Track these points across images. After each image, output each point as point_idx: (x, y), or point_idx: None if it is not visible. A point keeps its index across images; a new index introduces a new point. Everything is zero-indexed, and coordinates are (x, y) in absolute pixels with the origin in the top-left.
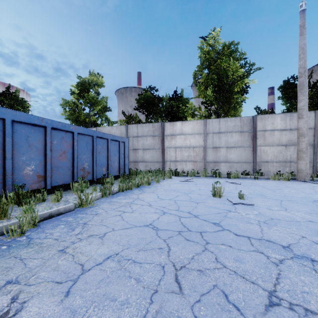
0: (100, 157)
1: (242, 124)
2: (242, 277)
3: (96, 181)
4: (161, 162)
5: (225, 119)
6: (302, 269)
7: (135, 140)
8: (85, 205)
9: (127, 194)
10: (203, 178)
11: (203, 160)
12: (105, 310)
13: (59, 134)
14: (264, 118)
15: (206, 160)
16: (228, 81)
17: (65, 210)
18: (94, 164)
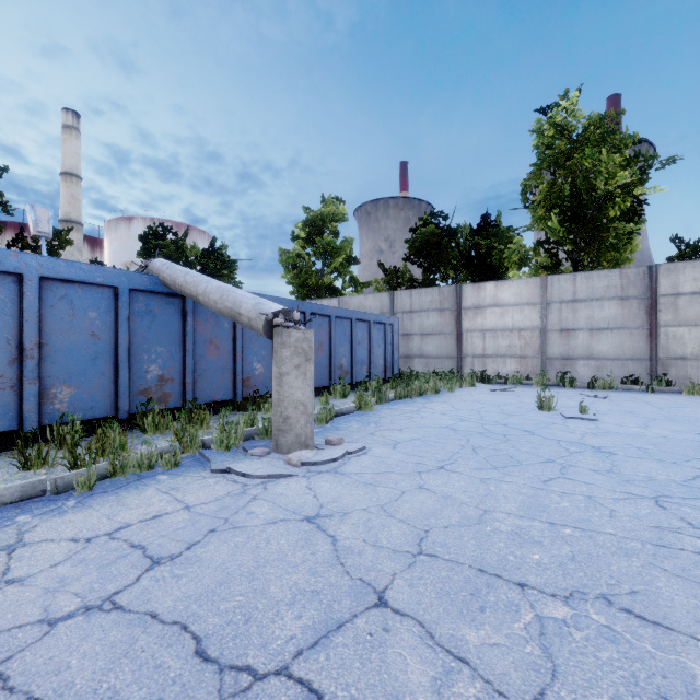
0: (360, 349)
1: (625, 283)
2: (531, 453)
3: (354, 385)
4: (455, 357)
5: (588, 274)
6: (594, 455)
7: (407, 319)
8: (363, 409)
9: (407, 402)
10: (537, 387)
11: (540, 354)
12: (424, 453)
13: (317, 321)
14: (674, 269)
15: (547, 355)
16: (594, 198)
17: (347, 411)
18: (353, 360)
